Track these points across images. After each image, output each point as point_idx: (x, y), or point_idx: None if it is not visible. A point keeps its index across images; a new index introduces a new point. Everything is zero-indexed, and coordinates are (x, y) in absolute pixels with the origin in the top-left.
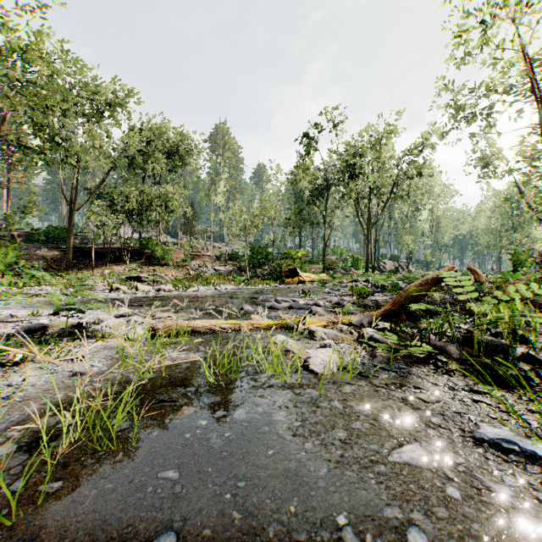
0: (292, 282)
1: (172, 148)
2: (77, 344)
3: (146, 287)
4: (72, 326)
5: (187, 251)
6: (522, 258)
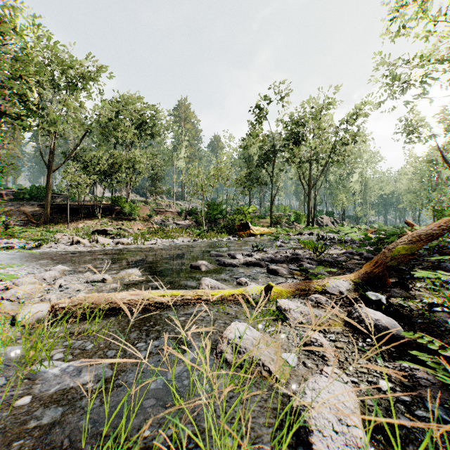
0: (244, 235)
1: (139, 119)
2: None
3: (107, 240)
4: None
5: (152, 208)
6: (446, 214)
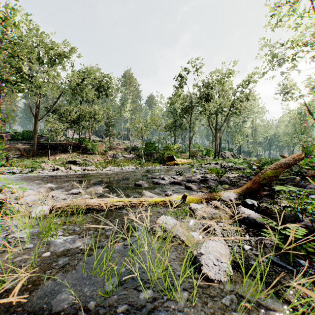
0: (170, 164)
1: (98, 84)
2: None
3: (77, 167)
4: None
5: (107, 145)
6: (310, 149)
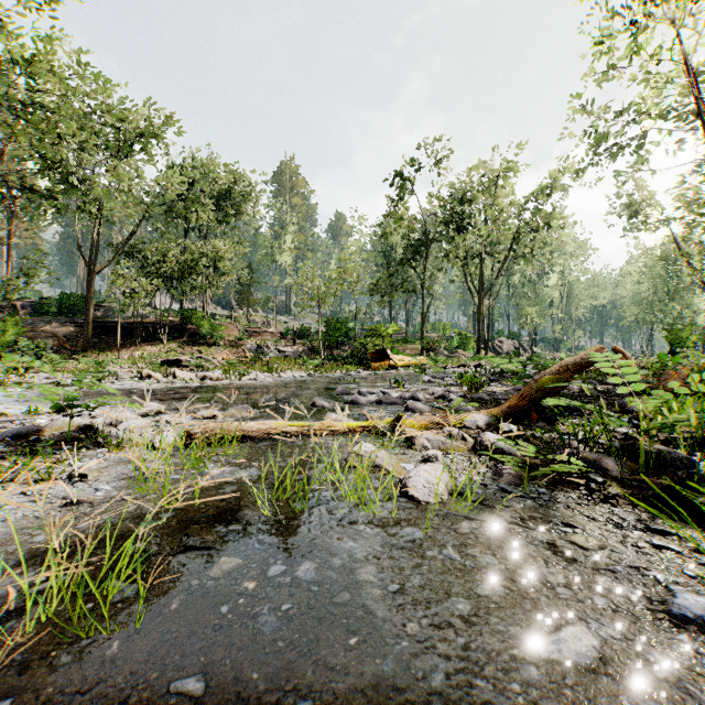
0: (381, 367)
1: (223, 192)
2: (82, 455)
3: (187, 374)
4: (79, 429)
5: (243, 327)
6: (683, 336)
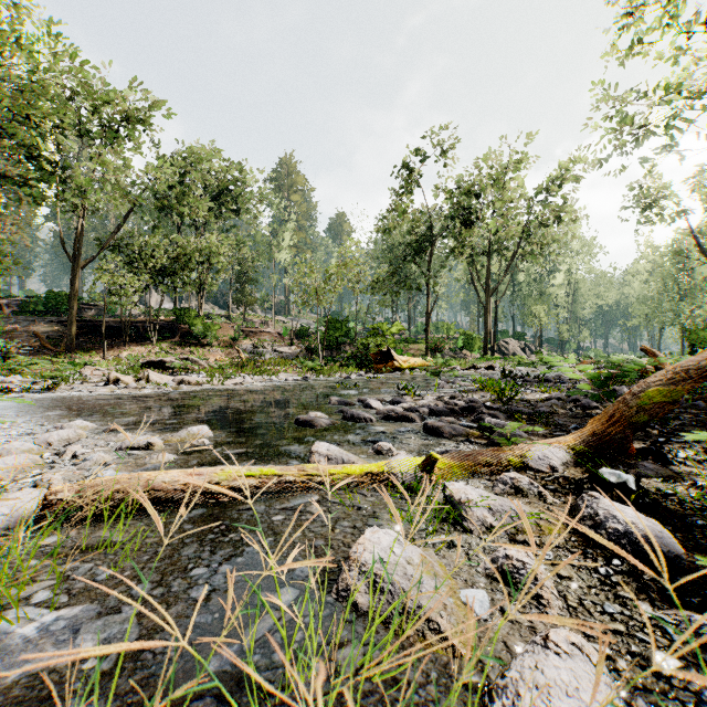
0: (384, 369)
1: (218, 186)
2: None
3: (164, 377)
4: None
5: (238, 327)
6: (704, 336)
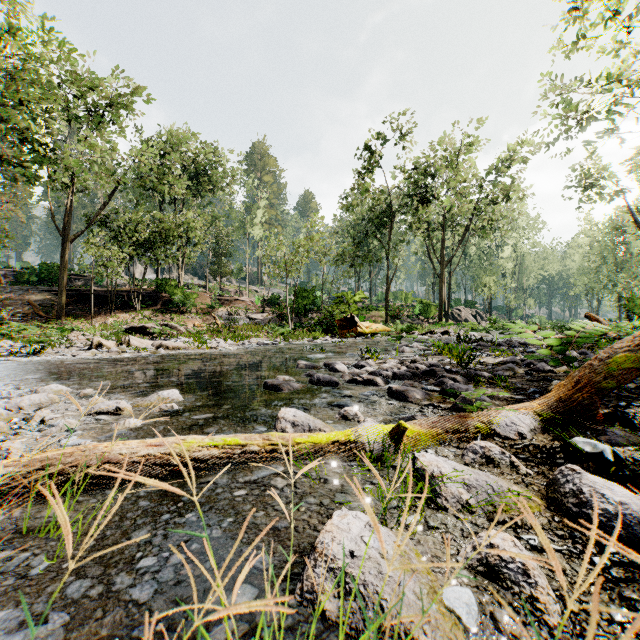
0: (348, 334)
1: (196, 167)
2: None
3: (145, 342)
4: None
5: (214, 295)
6: None
